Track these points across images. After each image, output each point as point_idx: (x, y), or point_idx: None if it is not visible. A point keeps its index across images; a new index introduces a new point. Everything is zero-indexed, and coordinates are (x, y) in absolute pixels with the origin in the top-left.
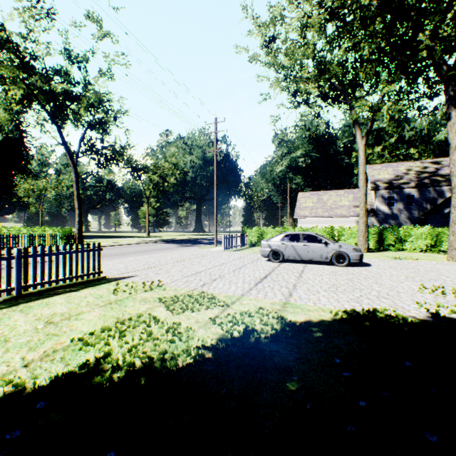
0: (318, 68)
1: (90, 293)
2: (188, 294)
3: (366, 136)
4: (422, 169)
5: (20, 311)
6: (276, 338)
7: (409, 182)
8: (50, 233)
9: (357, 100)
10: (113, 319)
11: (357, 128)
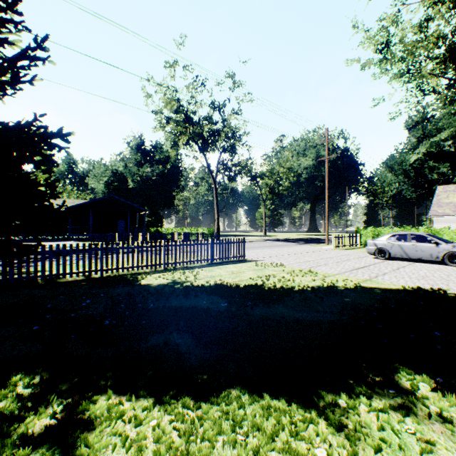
0: (442, 59)
1: (243, 265)
2: (299, 270)
3: None
4: None
5: (217, 268)
6: (348, 289)
7: None
8: (200, 232)
9: None
10: (260, 275)
11: None
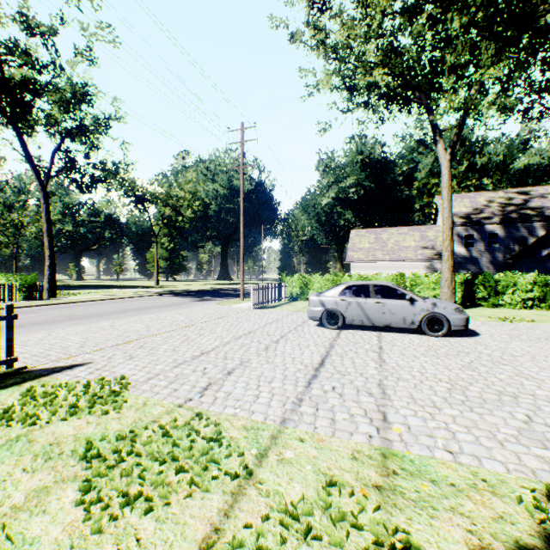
0: (387, 48)
1: None
2: (162, 426)
3: (452, 147)
4: (507, 200)
5: None
6: None
7: (492, 217)
8: (3, 282)
9: (434, 103)
10: None
11: (438, 137)
